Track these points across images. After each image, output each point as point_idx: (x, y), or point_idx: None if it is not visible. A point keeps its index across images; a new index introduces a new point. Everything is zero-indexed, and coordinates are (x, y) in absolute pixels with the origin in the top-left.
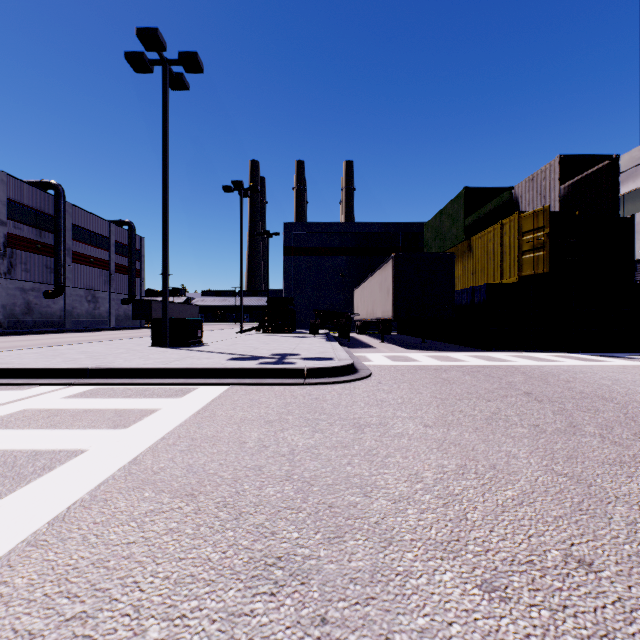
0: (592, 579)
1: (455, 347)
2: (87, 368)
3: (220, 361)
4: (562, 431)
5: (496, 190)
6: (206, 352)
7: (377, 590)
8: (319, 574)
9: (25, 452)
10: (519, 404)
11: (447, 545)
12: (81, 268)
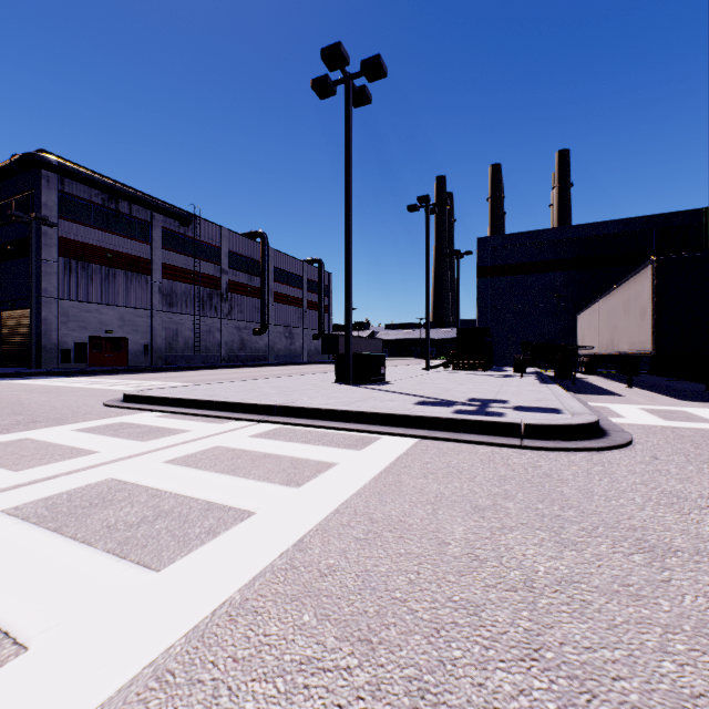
0: None
1: None
2: (273, 405)
3: (405, 405)
4: None
5: None
6: (389, 392)
7: None
8: None
9: (200, 503)
10: None
11: None
12: (280, 307)
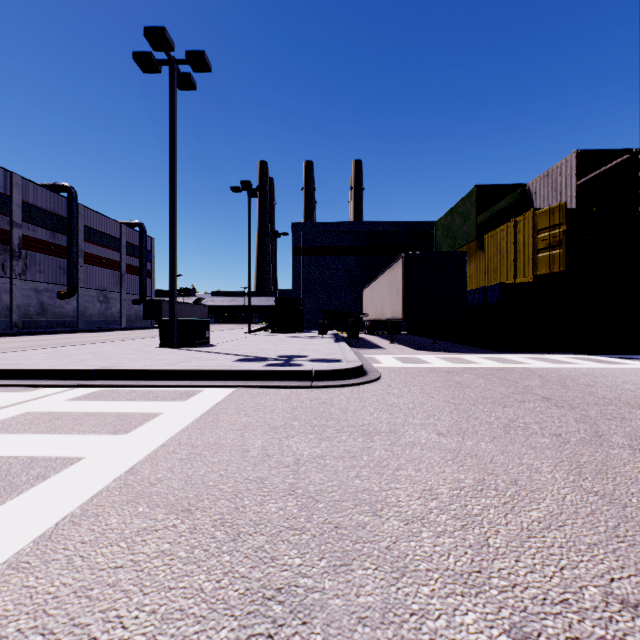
0: (639, 626)
1: (467, 348)
2: (93, 369)
3: (226, 363)
4: (587, 441)
5: (509, 187)
6: (213, 353)
7: (389, 634)
8: (323, 611)
9: (21, 459)
10: (538, 410)
11: (468, 577)
12: (93, 269)
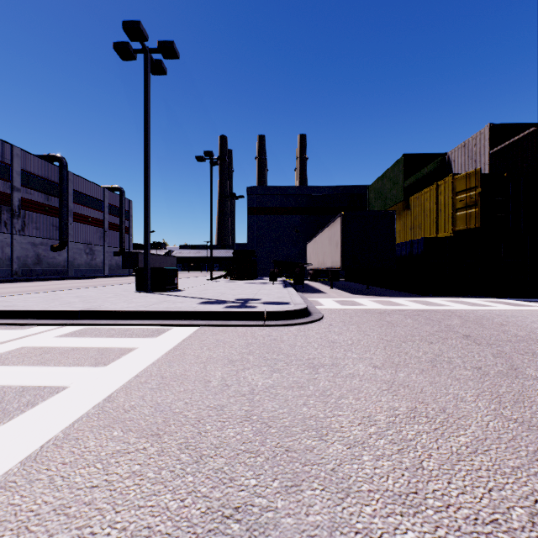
0: None
1: (395, 293)
2: (78, 310)
3: (192, 305)
4: (504, 374)
5: (431, 156)
6: (180, 297)
7: None
8: (276, 530)
9: (14, 388)
10: (460, 346)
11: (406, 498)
12: (81, 226)
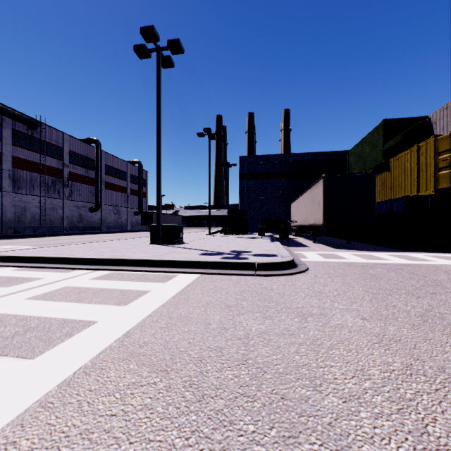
0: None
1: (376, 247)
2: (107, 258)
3: (194, 255)
4: None
5: (412, 120)
6: (185, 248)
7: None
8: None
9: (58, 320)
10: (450, 302)
11: None
12: (110, 192)
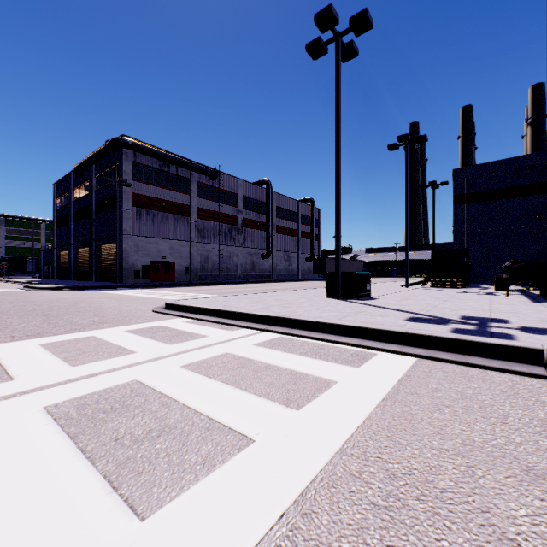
0: None
1: None
2: (275, 316)
3: (397, 321)
4: None
5: None
6: (377, 307)
7: None
8: None
9: (202, 419)
10: None
11: None
12: (281, 237)
